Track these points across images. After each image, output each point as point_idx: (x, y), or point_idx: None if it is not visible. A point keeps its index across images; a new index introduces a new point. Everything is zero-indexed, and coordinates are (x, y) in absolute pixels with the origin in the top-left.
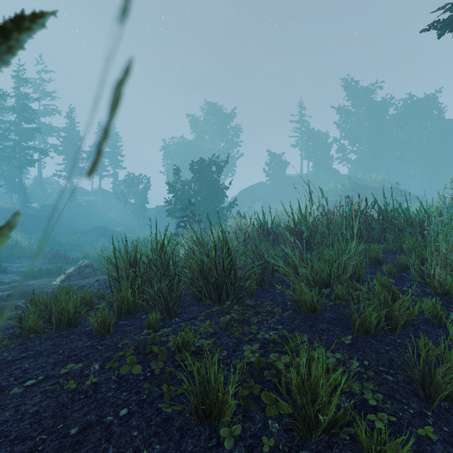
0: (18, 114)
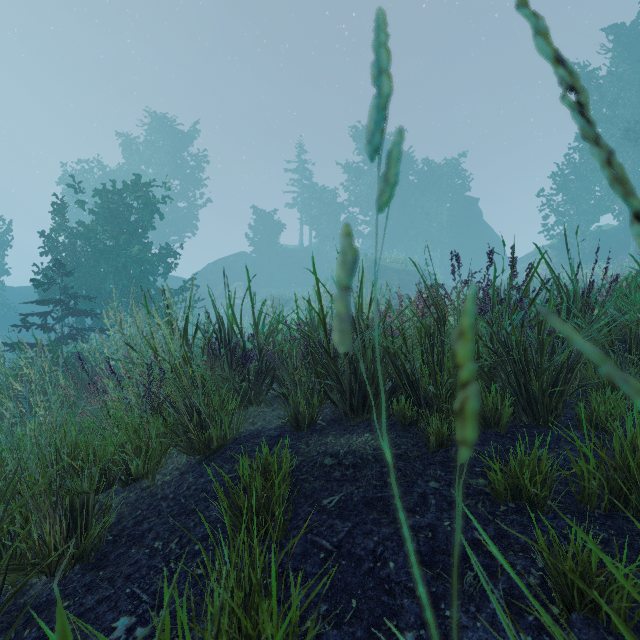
0: None
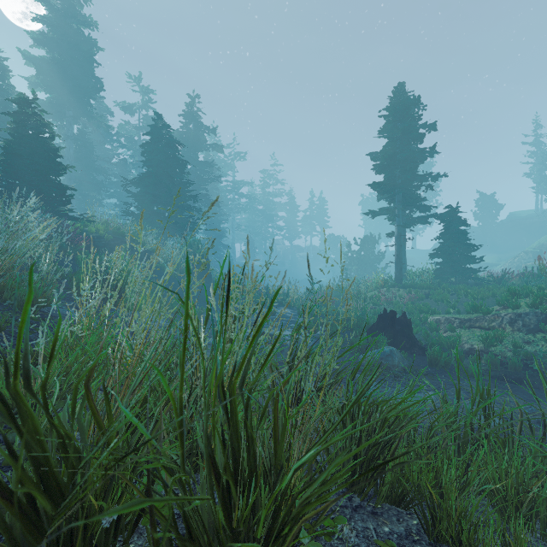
0: (264, 205)
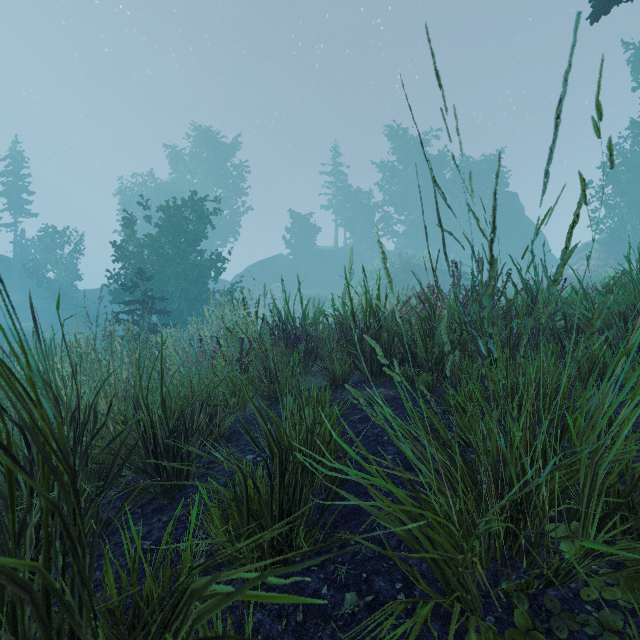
0: None
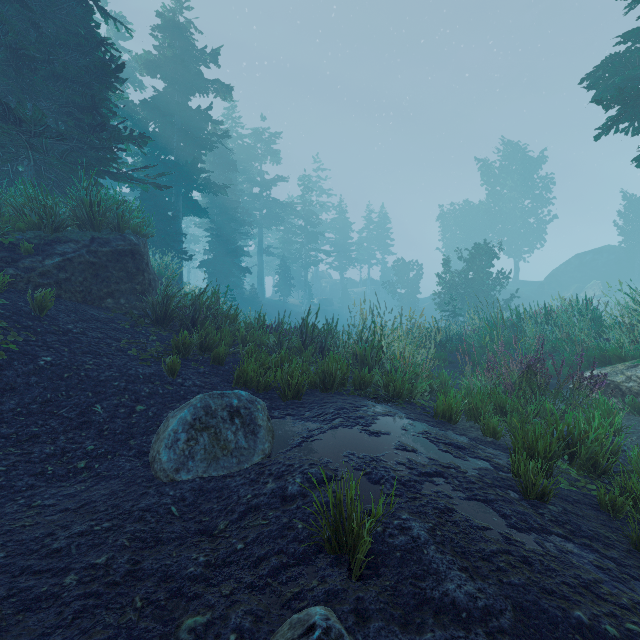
0: (304, 220)
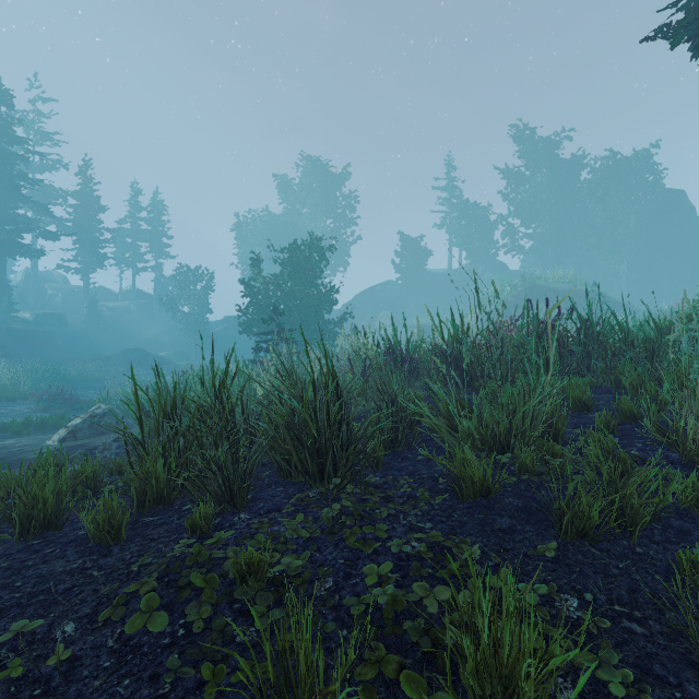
0: None
